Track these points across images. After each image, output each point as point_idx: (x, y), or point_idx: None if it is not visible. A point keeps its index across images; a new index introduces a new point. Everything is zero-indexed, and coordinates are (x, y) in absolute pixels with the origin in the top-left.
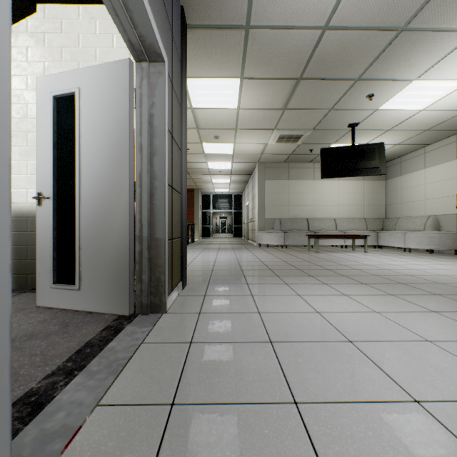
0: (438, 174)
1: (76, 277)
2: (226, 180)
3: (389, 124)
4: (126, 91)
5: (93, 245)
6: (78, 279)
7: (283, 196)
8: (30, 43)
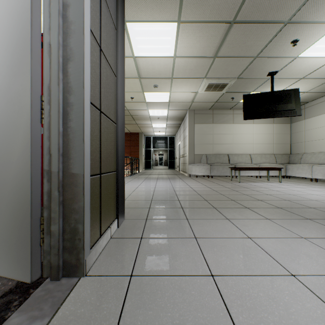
0: None
1: None
2: (163, 125)
3: (303, 72)
4: None
5: None
6: None
7: (209, 136)
8: None
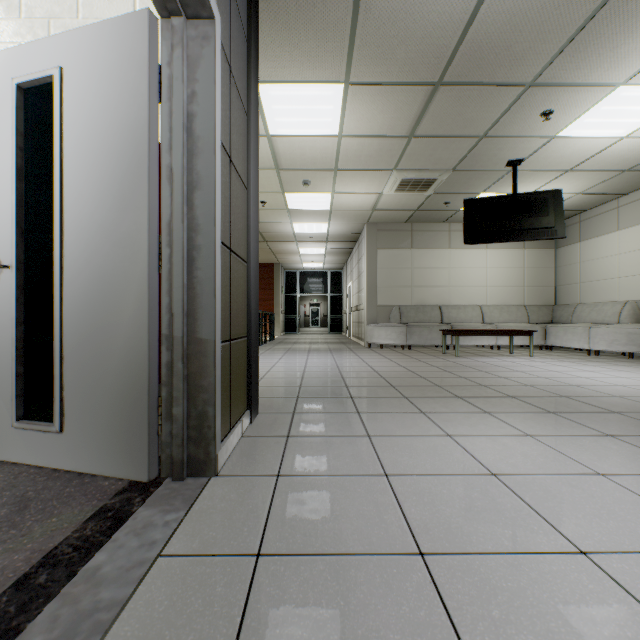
0: None
1: (54, 409)
2: (320, 250)
3: (570, 161)
4: (143, 69)
5: (85, 353)
6: (58, 413)
7: (405, 272)
8: None
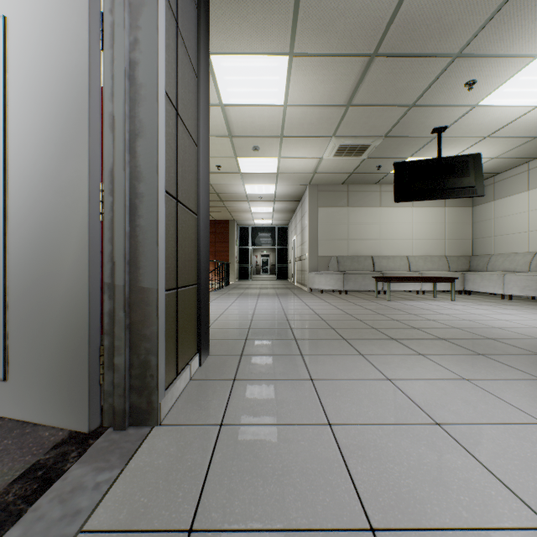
0: None
1: None
2: (268, 208)
3: (488, 128)
4: (83, 15)
5: (28, 301)
6: (2, 362)
7: (341, 227)
8: None
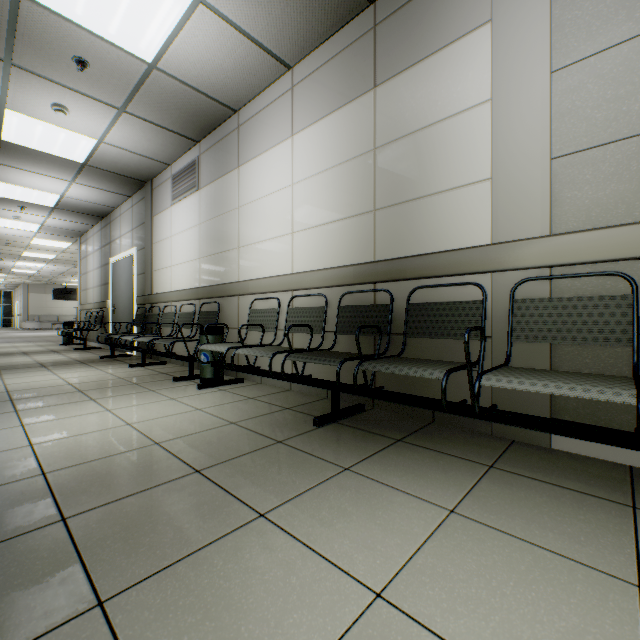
0: None
1: None
2: None
3: None
4: None
5: None
6: None
7: (43, 302)
8: None
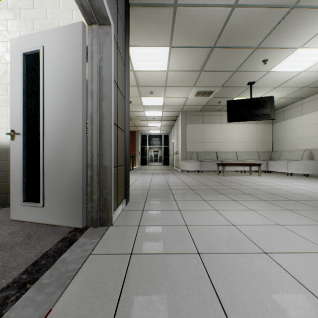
0: (312, 119)
1: (40, 197)
2: (158, 124)
3: (277, 82)
4: (80, 48)
5: (54, 172)
6: (42, 198)
7: (199, 135)
8: (9, 17)
